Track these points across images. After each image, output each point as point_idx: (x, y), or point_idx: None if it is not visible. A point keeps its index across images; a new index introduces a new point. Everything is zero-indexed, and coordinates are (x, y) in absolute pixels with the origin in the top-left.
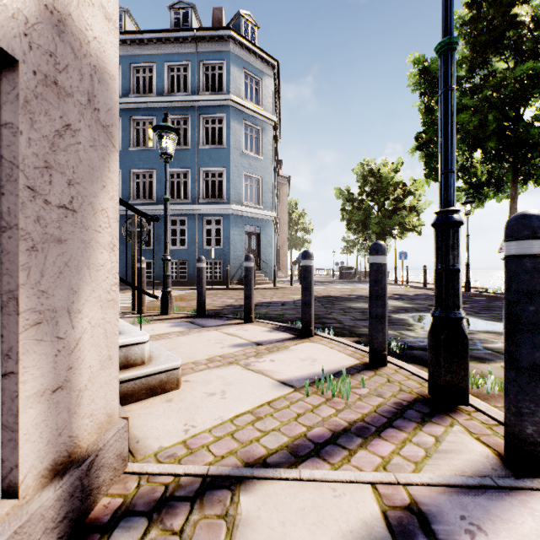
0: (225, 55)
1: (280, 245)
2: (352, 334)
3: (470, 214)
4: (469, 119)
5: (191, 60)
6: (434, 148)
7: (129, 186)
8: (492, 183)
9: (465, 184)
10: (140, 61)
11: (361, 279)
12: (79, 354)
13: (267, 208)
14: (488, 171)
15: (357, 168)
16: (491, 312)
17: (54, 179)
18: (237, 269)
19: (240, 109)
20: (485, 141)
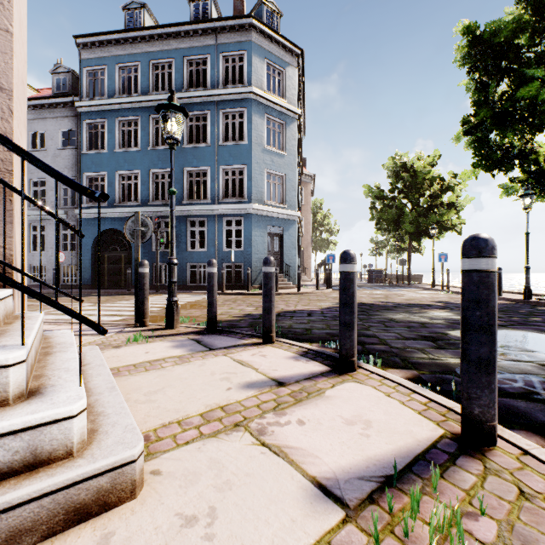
0: (246, 45)
1: (304, 247)
2: (406, 363)
3: (530, 208)
4: (536, 91)
5: (211, 53)
6: (485, 133)
7: (148, 186)
8: None
9: (523, 173)
10: (159, 57)
11: (392, 283)
12: None
13: (291, 208)
14: None
15: (388, 163)
16: None
17: None
18: (259, 273)
19: (262, 102)
20: None
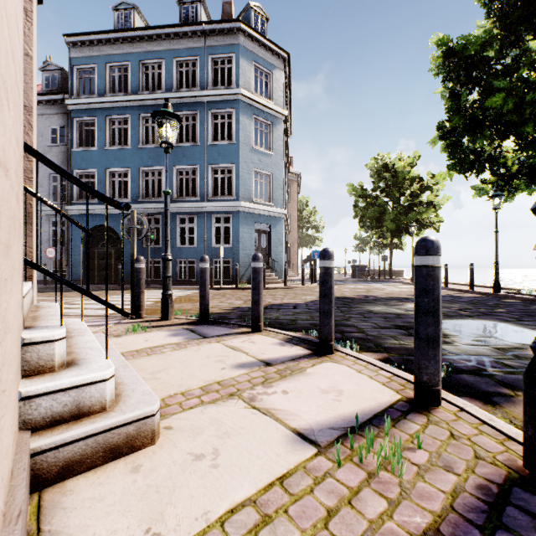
0: (234, 48)
1: (291, 244)
2: (378, 348)
3: (499, 208)
4: (502, 102)
5: (200, 54)
6: (458, 138)
7: (138, 184)
8: (523, 174)
9: (493, 176)
10: (149, 57)
11: (375, 278)
12: None
13: (278, 205)
14: (520, 161)
15: (370, 163)
16: (535, 319)
17: None
18: (247, 268)
19: (250, 103)
20: (521, 126)
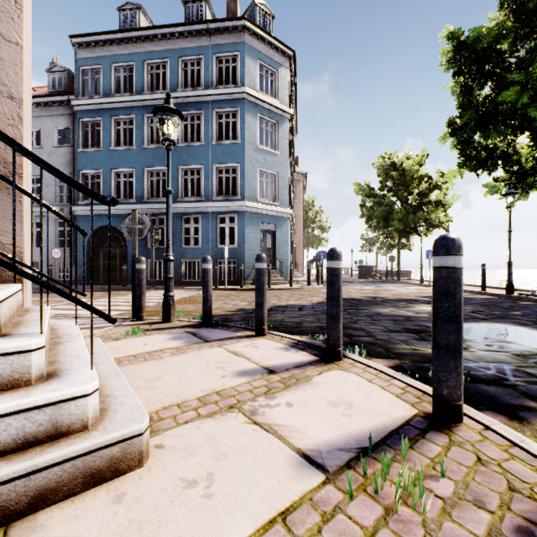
0: (239, 46)
1: (296, 244)
2: (389, 354)
3: (513, 207)
4: (517, 96)
5: (205, 53)
6: (469, 134)
7: (143, 184)
8: None
9: (506, 173)
10: (154, 57)
11: (382, 279)
12: None
13: (283, 205)
14: (535, 158)
15: (378, 162)
16: None
17: None
18: (252, 269)
19: (255, 102)
20: (536, 120)
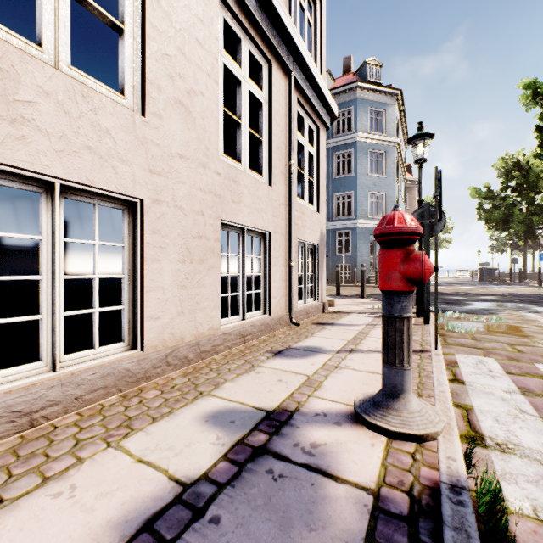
0: (353, 102)
1: None
2: None
3: None
4: None
5: None
6: None
7: None
8: None
9: None
10: None
11: (504, 281)
12: (323, 285)
13: None
14: None
15: (498, 163)
16: None
17: (321, 258)
18: None
19: (366, 141)
20: None
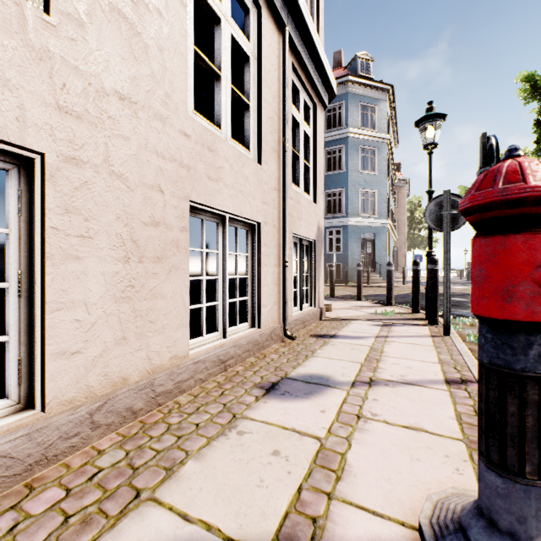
0: (344, 96)
1: (398, 247)
2: (421, 309)
3: None
4: None
5: None
6: None
7: None
8: None
9: None
10: None
11: None
12: (320, 288)
13: (382, 217)
14: None
15: None
16: None
17: (318, 256)
18: (354, 270)
19: (357, 137)
20: None
